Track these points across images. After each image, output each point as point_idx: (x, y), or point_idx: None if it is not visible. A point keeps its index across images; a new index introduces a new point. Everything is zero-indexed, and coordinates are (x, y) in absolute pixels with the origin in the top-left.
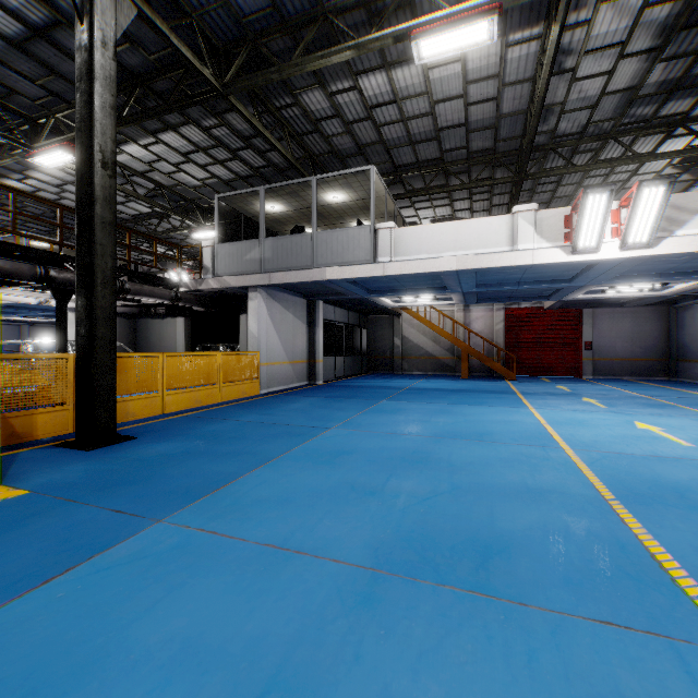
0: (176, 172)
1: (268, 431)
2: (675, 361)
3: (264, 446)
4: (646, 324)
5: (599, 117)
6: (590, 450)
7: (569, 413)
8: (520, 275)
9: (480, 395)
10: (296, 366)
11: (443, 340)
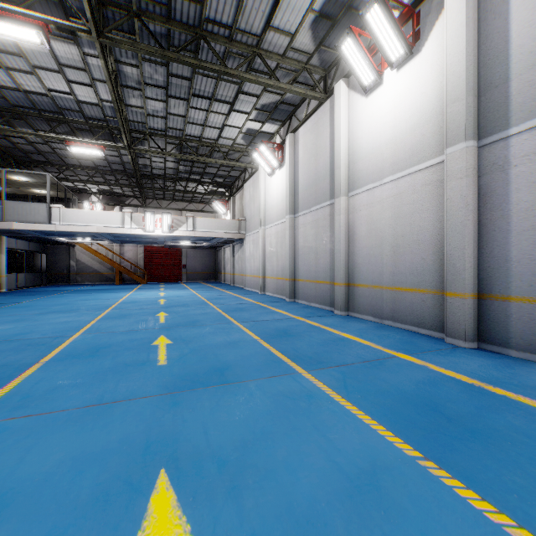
0: None
1: None
2: (218, 273)
3: None
4: (208, 257)
5: (169, 173)
6: (130, 298)
7: (143, 292)
8: (133, 235)
9: (115, 290)
10: None
11: (106, 263)
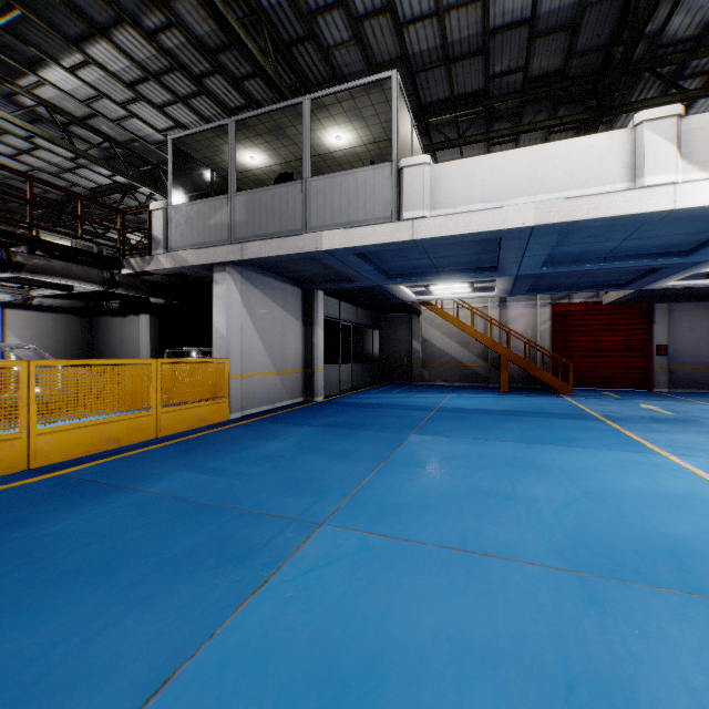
0: (126, 118)
1: (180, 536)
2: None
3: (117, 632)
4: None
5: None
6: None
7: None
8: (617, 242)
9: (551, 422)
10: (286, 378)
11: (473, 344)
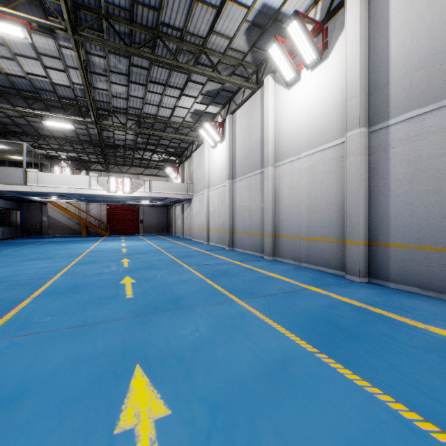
0: None
1: None
2: (169, 227)
3: None
4: (161, 214)
5: (129, 143)
6: (96, 248)
7: (107, 243)
8: (99, 195)
9: (83, 241)
10: None
11: (74, 218)
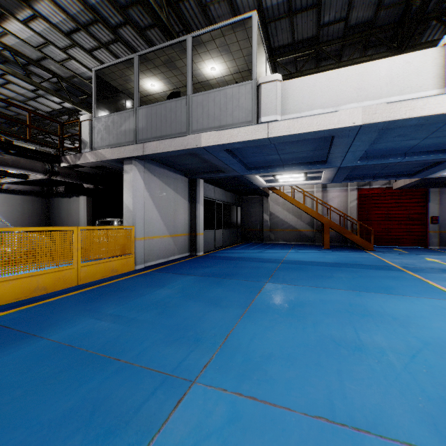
0: (66, 60)
1: (56, 398)
2: None
3: None
4: None
5: None
6: None
7: None
8: (418, 141)
9: (367, 272)
10: (177, 239)
11: (304, 216)
